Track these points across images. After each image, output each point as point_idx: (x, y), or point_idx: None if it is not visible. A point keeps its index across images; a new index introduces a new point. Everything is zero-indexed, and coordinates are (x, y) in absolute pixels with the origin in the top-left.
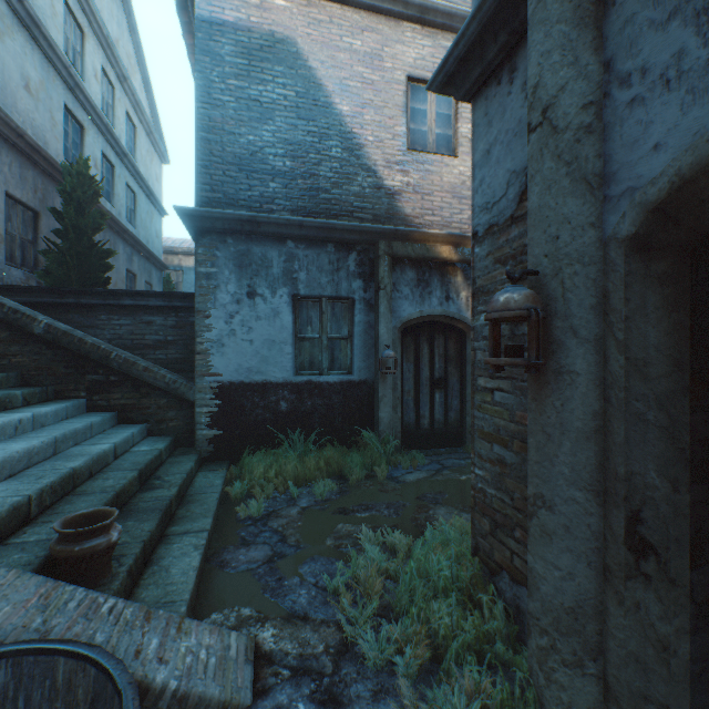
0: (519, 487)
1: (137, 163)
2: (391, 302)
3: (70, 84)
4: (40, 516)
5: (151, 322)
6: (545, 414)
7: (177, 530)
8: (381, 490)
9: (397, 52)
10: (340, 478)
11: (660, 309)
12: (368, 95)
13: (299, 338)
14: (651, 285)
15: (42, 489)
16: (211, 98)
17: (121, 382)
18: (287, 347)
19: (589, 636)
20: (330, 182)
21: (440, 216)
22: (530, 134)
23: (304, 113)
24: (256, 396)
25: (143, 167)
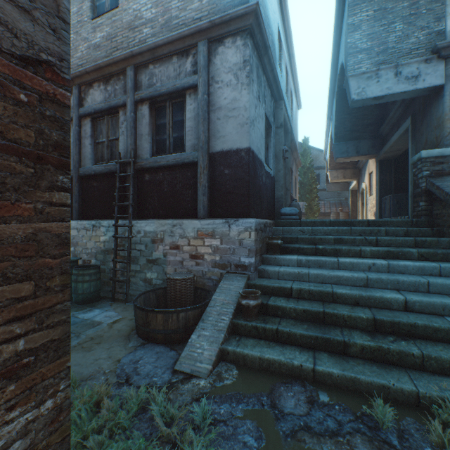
0: None
1: None
2: None
3: None
4: (295, 298)
5: None
6: None
7: (320, 354)
8: None
9: None
10: None
11: None
12: None
13: None
14: None
15: (301, 288)
16: None
17: None
18: None
19: None
20: None
21: None
22: None
23: None
24: None
25: None
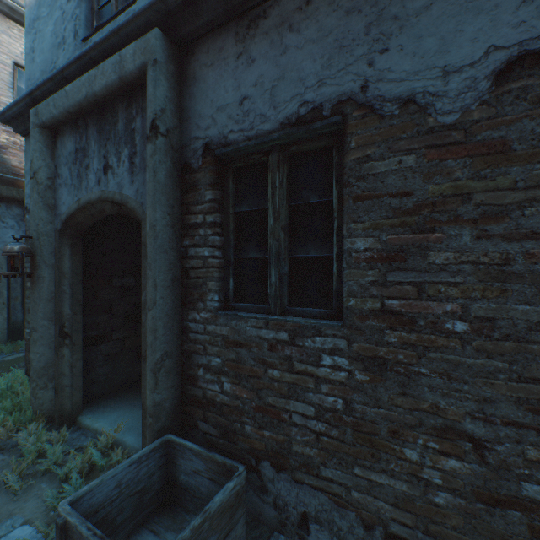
0: None
1: None
2: None
3: None
4: None
5: None
6: (35, 294)
7: None
8: None
9: (4, 40)
10: None
11: (71, 255)
12: None
13: None
14: (69, 247)
15: None
16: None
17: None
18: None
19: (51, 374)
20: None
21: None
22: (31, 179)
23: None
24: None
25: None
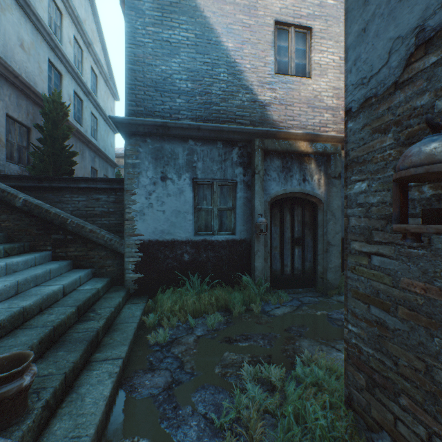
0: (405, 355)
1: (98, 99)
2: (263, 183)
3: (52, 46)
4: None
5: (98, 199)
6: None
7: (100, 356)
8: (257, 322)
9: (267, 3)
10: (226, 310)
11: None
12: (246, 35)
13: (197, 209)
14: None
15: None
16: (135, 40)
17: (74, 240)
18: (189, 215)
19: None
20: (219, 98)
21: (298, 121)
22: None
23: (200, 49)
24: (167, 250)
25: (102, 102)
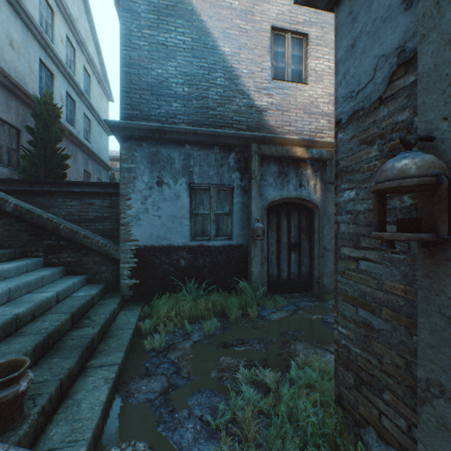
0: (388, 353)
1: (91, 100)
2: (260, 188)
3: (43, 45)
4: None
5: (92, 204)
6: (444, 295)
7: (95, 363)
8: (253, 327)
9: (264, 9)
10: (223, 316)
11: None
12: (243, 40)
13: (194, 214)
14: None
15: None
16: (131, 43)
17: (68, 246)
18: (185, 220)
19: None
20: (216, 102)
21: (295, 126)
22: None
23: (197, 53)
24: (163, 255)
25: (95, 103)
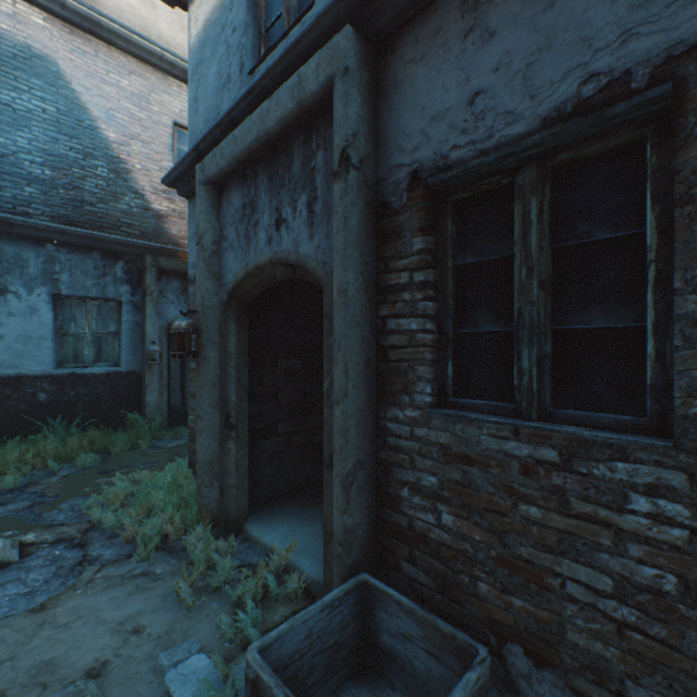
0: None
1: None
2: (159, 306)
3: None
4: None
5: None
6: (201, 377)
7: None
8: (143, 455)
9: (164, 100)
10: (105, 453)
11: (237, 332)
12: (136, 129)
13: (62, 334)
14: (235, 322)
15: None
16: None
17: None
18: (47, 342)
19: (216, 470)
20: (97, 197)
21: None
22: (196, 245)
23: (67, 130)
24: (8, 389)
25: None
